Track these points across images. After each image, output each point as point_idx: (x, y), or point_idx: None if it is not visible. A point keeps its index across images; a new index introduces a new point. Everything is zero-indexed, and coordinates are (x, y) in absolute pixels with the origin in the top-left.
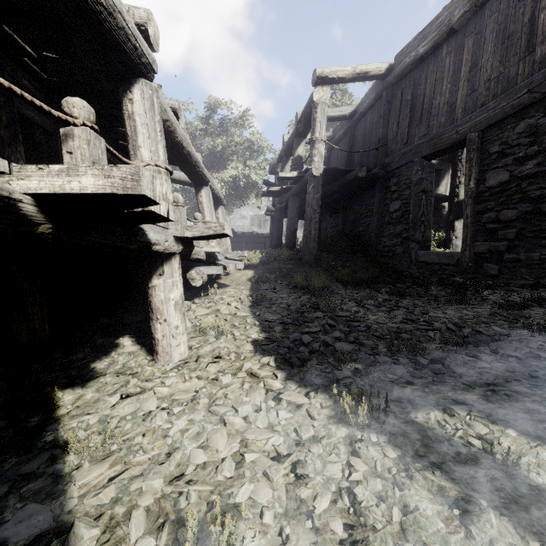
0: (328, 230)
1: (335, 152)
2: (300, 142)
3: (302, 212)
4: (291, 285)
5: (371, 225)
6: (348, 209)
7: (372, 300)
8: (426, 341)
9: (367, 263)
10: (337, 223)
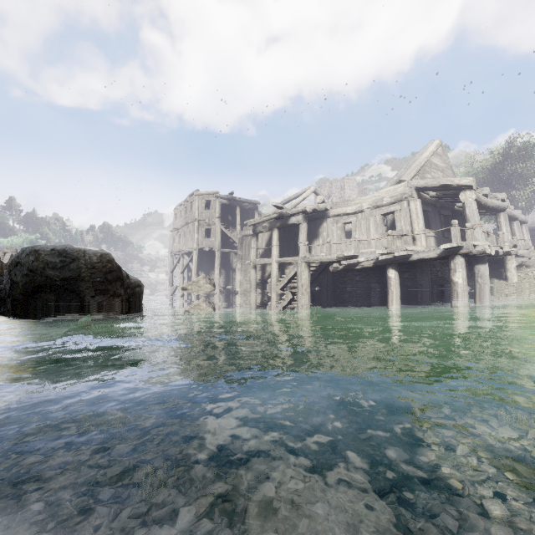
0: None
1: None
2: None
3: None
4: None
5: None
6: None
7: None
8: None
9: None
10: None
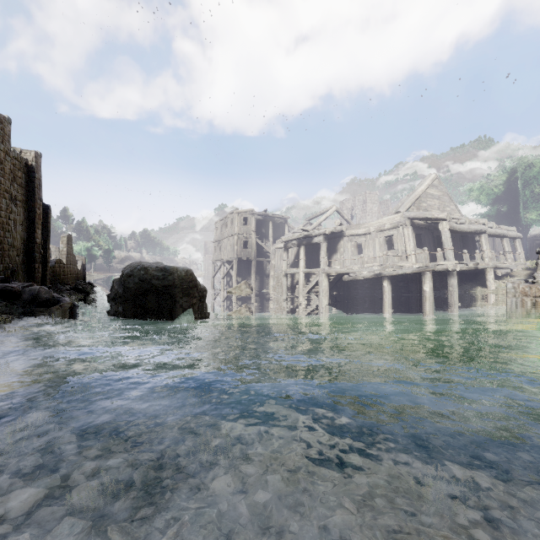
0: None
1: None
2: None
3: None
4: None
5: None
6: None
7: None
8: None
9: None
10: None
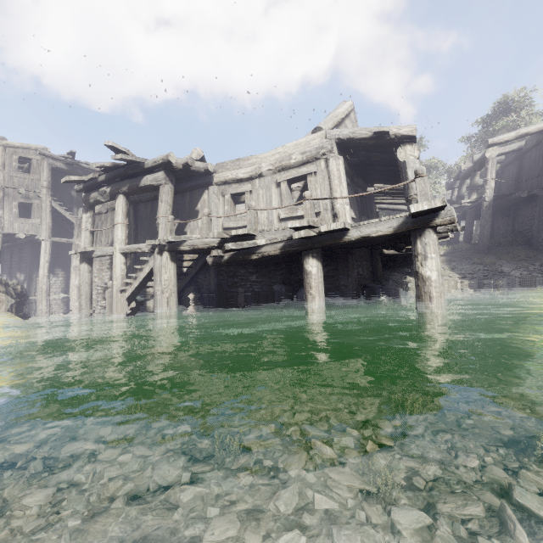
0: (500, 228)
1: (507, 171)
2: (476, 175)
3: (476, 216)
4: (471, 263)
5: (534, 225)
6: (517, 213)
7: (523, 268)
8: (542, 278)
9: (527, 250)
10: (508, 223)
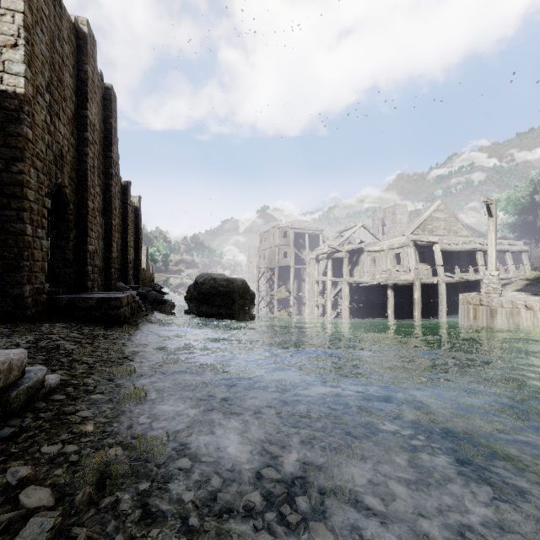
0: None
1: None
2: None
3: None
4: None
5: None
6: None
7: None
8: None
9: None
10: None
